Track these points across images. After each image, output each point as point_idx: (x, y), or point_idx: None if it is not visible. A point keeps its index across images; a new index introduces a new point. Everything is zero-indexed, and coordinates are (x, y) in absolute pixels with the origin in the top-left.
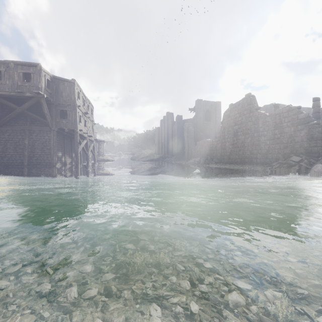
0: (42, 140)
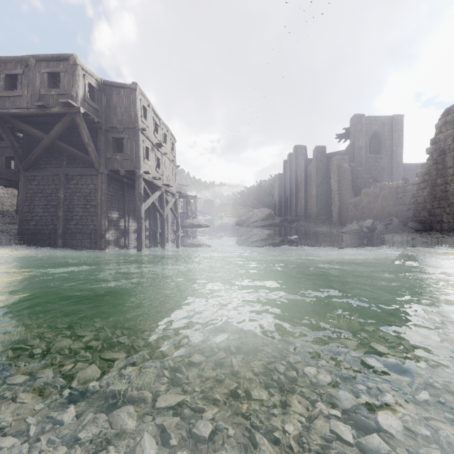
0: (84, 191)
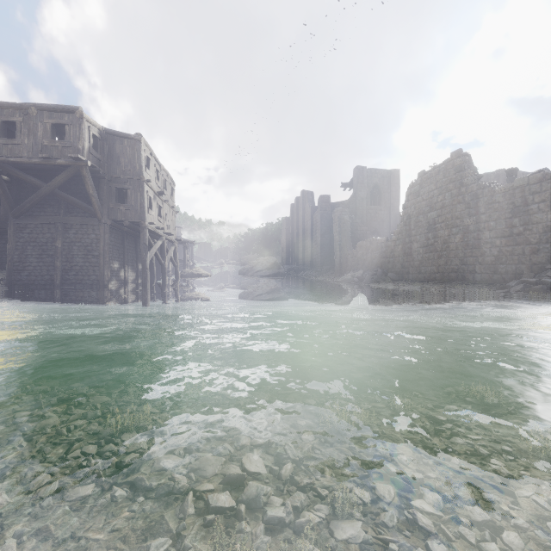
0: (85, 241)
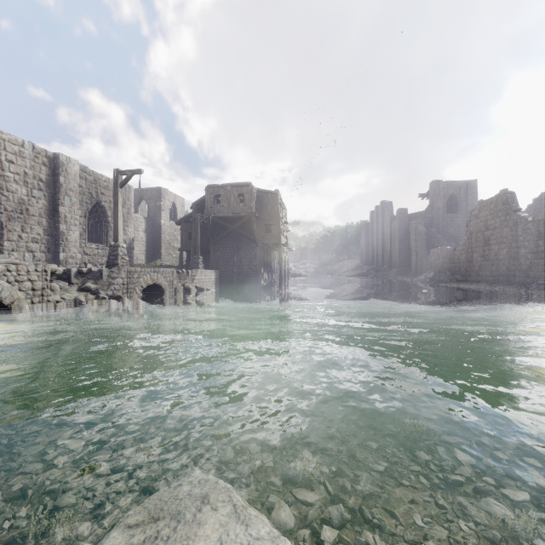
0: (249, 257)
